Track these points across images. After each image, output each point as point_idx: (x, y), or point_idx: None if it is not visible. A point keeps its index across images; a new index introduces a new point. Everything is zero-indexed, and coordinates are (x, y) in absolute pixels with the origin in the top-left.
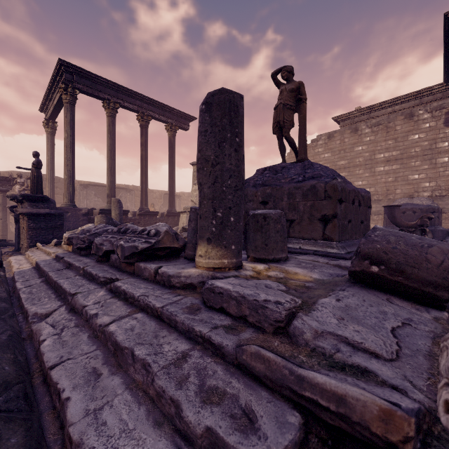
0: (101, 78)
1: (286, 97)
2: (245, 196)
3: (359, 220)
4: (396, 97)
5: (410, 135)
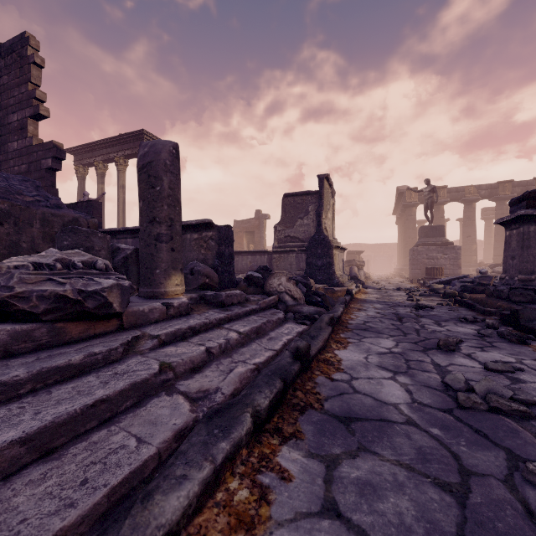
0: None
1: None
2: None
3: None
4: None
5: None
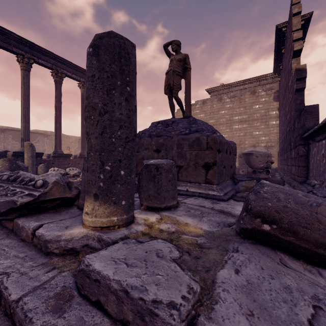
0: (14, 34)
1: (175, 65)
2: (142, 145)
3: (230, 165)
4: (245, 79)
5: (253, 105)
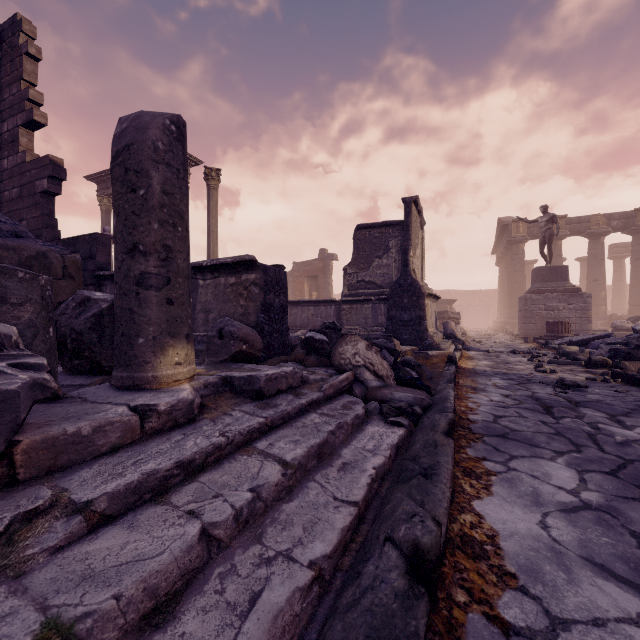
0: None
1: None
2: None
3: None
4: None
5: None
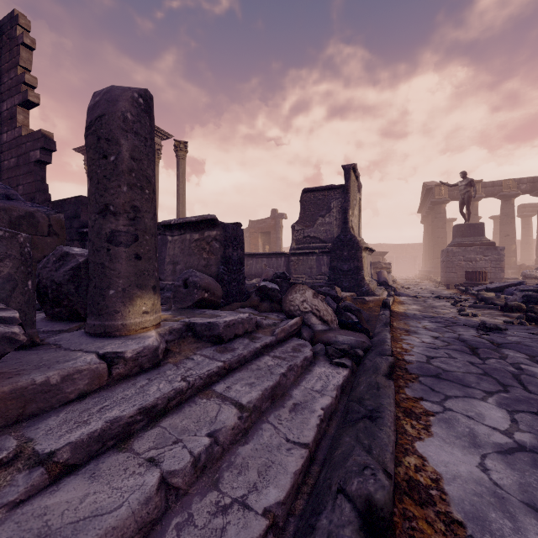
0: None
1: None
2: None
3: None
4: None
5: None
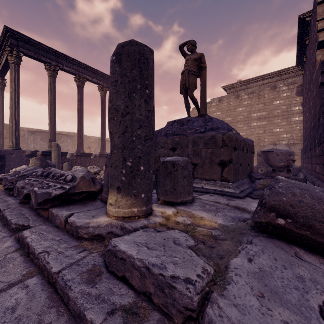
0: (43, 45)
1: (191, 64)
2: (158, 143)
3: (247, 163)
4: (265, 74)
5: (274, 101)
